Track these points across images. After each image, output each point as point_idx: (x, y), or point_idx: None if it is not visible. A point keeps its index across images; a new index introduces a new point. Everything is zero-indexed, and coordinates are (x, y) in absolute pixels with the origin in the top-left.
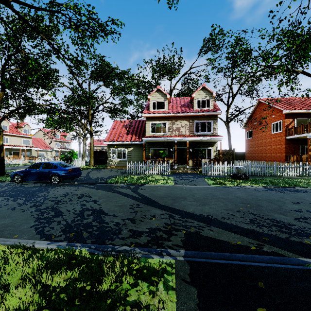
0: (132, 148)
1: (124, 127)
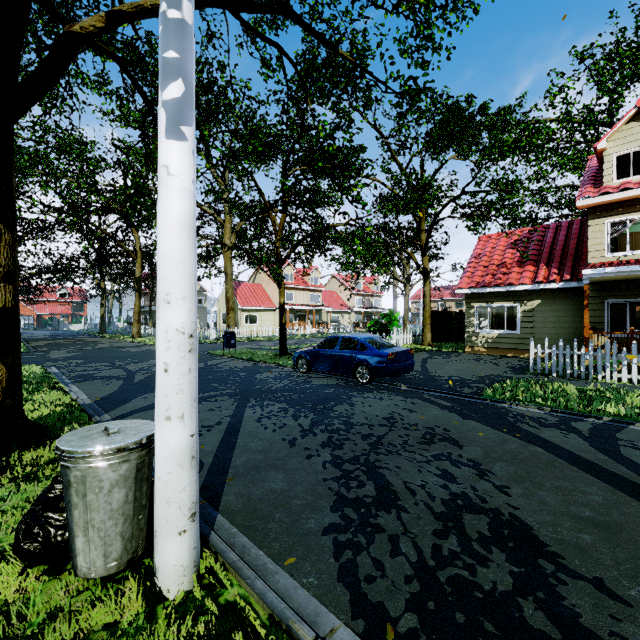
0: (537, 302)
1: (510, 248)
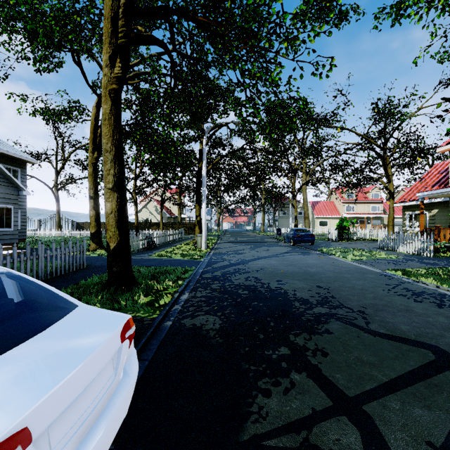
0: (436, 210)
1: (439, 174)
